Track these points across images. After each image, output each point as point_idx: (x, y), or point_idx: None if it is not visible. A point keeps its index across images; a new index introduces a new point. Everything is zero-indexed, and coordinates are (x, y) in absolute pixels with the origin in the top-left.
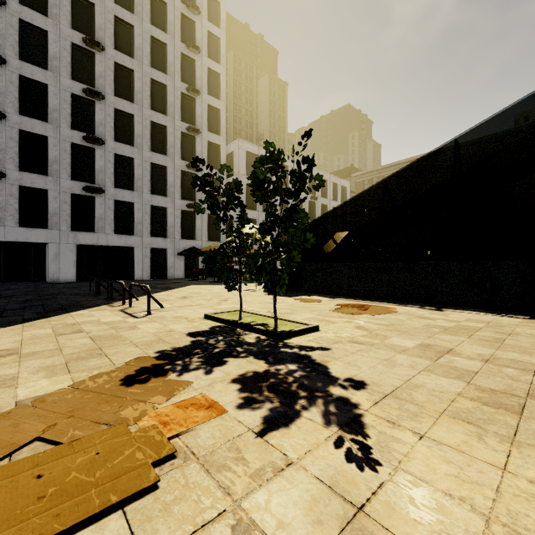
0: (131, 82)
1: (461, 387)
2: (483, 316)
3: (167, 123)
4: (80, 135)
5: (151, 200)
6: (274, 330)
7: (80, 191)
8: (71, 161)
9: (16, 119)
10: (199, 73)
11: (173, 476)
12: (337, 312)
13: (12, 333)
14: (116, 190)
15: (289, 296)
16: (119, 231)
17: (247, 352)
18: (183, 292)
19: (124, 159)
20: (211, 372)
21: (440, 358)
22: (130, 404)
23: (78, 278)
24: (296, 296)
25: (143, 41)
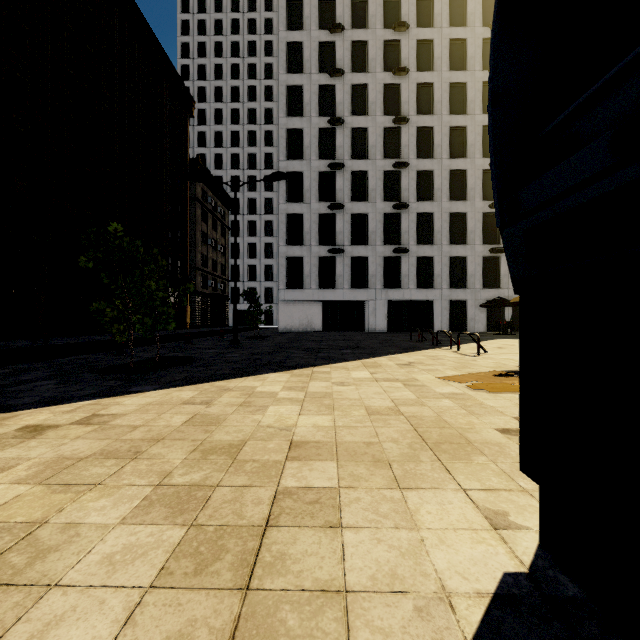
0: (431, 139)
1: None
2: None
3: (467, 166)
4: (390, 204)
5: (450, 251)
6: None
7: (390, 254)
8: (383, 229)
9: (349, 207)
10: None
11: None
12: None
13: (406, 356)
14: (418, 247)
15: None
16: (420, 286)
17: None
18: (495, 343)
19: (425, 215)
20: None
21: None
22: (505, 380)
23: (388, 329)
24: None
25: (442, 93)
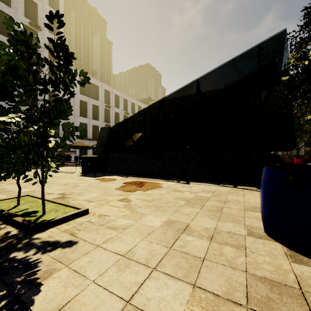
0: None
1: (185, 300)
2: (211, 187)
3: None
4: None
5: None
6: (29, 222)
7: None
8: None
9: None
10: (41, 14)
11: None
12: (119, 190)
13: None
14: None
15: (95, 176)
16: None
17: None
18: None
19: None
20: None
21: (176, 240)
22: None
23: None
24: (101, 176)
25: None
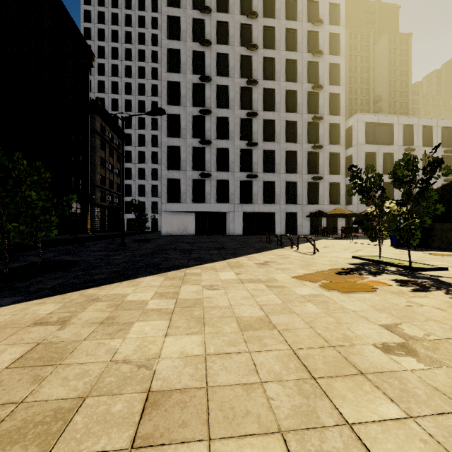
0: (273, 97)
1: None
2: None
3: (297, 118)
4: (244, 142)
5: (286, 177)
6: (409, 266)
7: (244, 178)
8: (239, 160)
9: (215, 143)
10: (321, 71)
11: (380, 292)
12: None
13: (261, 256)
14: (264, 174)
15: (418, 250)
16: (266, 202)
17: (392, 273)
18: (320, 244)
19: (269, 152)
20: (376, 276)
21: None
22: (347, 278)
23: (243, 233)
24: (425, 251)
25: (280, 65)
